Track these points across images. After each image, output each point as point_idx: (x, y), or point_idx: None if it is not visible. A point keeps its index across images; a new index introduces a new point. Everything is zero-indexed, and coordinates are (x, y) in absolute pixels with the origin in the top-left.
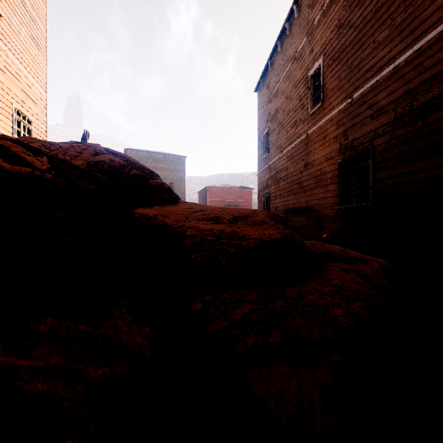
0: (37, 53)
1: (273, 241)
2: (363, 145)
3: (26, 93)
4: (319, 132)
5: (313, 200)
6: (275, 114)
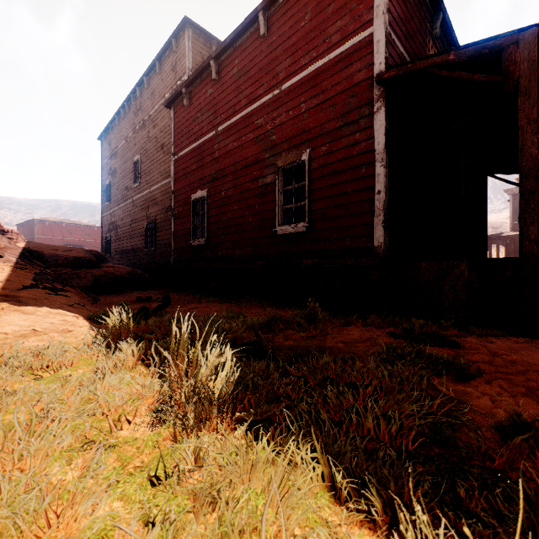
0: None
1: (81, 257)
2: (154, 217)
3: None
4: (139, 201)
5: (136, 245)
6: (115, 172)
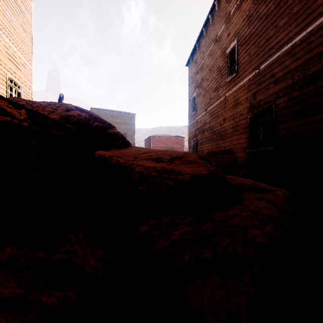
0: (25, 36)
1: (203, 176)
2: (267, 104)
3: (17, 66)
4: (234, 95)
5: (229, 145)
6: (201, 82)
